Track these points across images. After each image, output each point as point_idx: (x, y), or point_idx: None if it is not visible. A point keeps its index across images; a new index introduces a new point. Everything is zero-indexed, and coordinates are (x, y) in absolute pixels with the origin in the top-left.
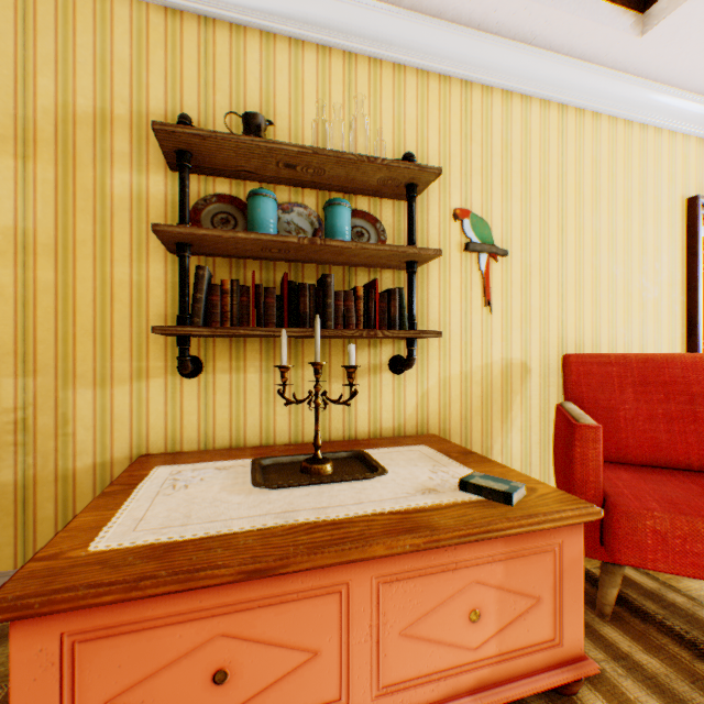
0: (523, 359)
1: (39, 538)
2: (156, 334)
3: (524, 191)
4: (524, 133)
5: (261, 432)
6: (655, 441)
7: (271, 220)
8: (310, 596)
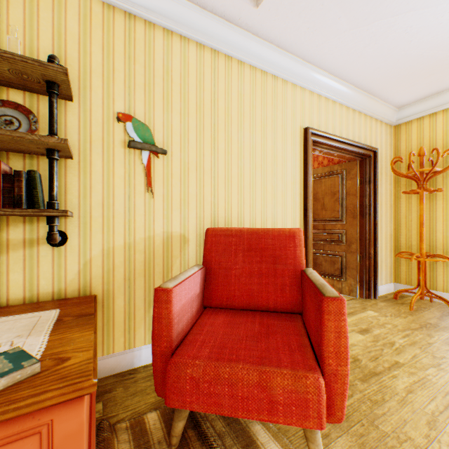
0: (182, 232)
1: None
2: None
3: (183, 108)
4: (183, 64)
5: None
6: (251, 291)
7: None
8: None
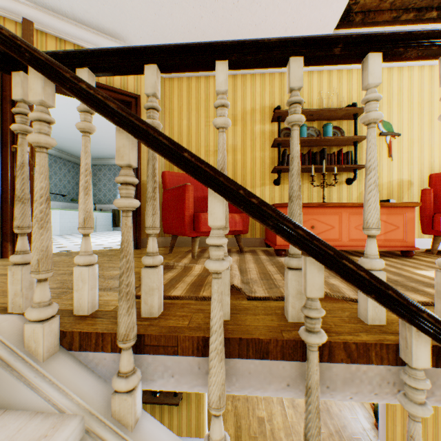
0: (408, 179)
1: None
2: (267, 173)
3: (409, 108)
4: (409, 83)
5: None
6: None
7: (305, 133)
8: (331, 214)
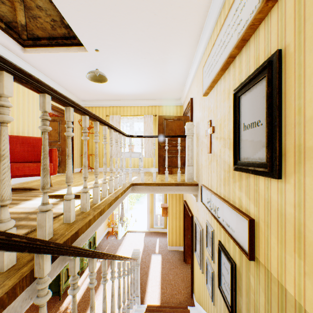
0: None
1: None
2: None
3: None
4: None
5: None
6: (25, 156)
7: None
8: None
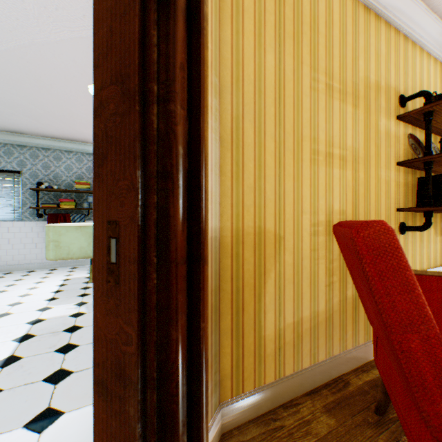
0: None
1: (358, 328)
2: (391, 210)
3: None
4: None
5: (419, 263)
6: None
7: None
8: None
